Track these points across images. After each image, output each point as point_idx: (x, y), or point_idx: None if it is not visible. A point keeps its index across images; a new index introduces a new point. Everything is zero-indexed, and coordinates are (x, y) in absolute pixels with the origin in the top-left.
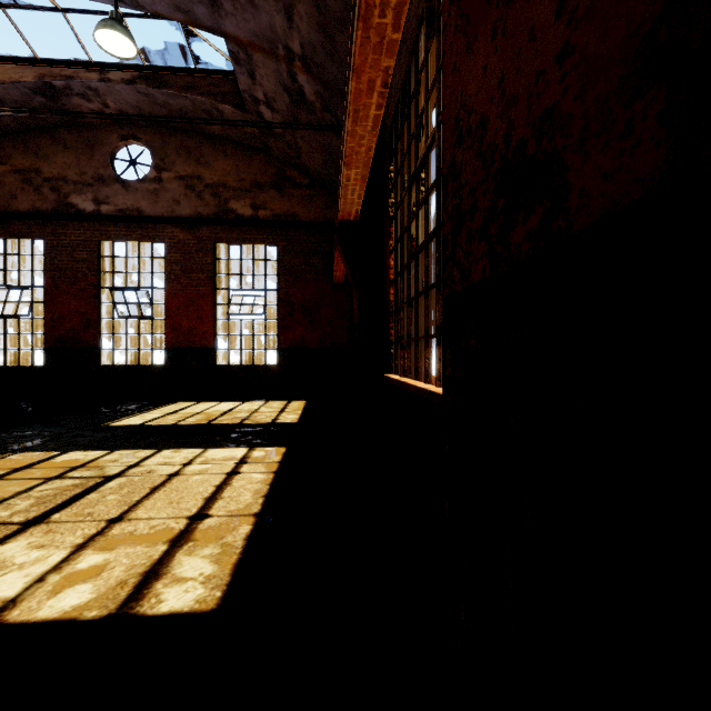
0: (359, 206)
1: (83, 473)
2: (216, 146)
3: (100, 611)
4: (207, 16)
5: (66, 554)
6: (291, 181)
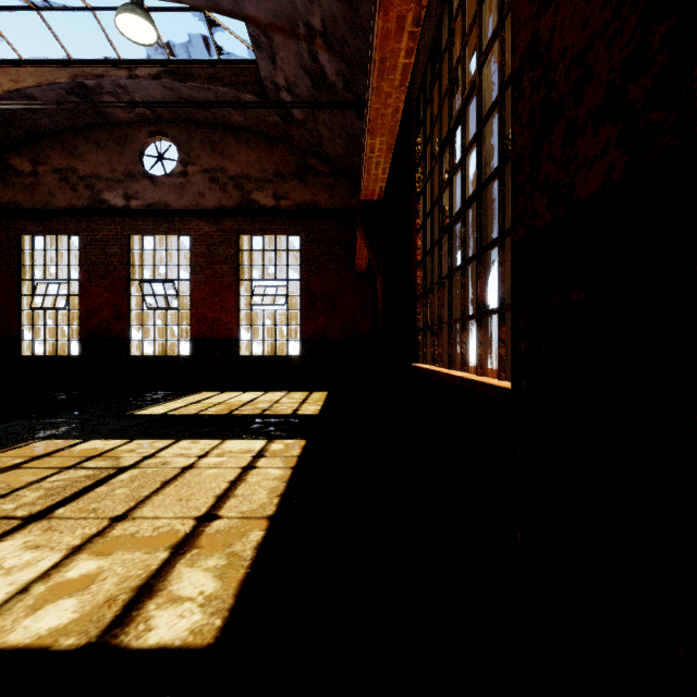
0: (383, 182)
1: (98, 464)
2: (239, 138)
3: (78, 638)
4: None
5: (58, 558)
6: (313, 170)
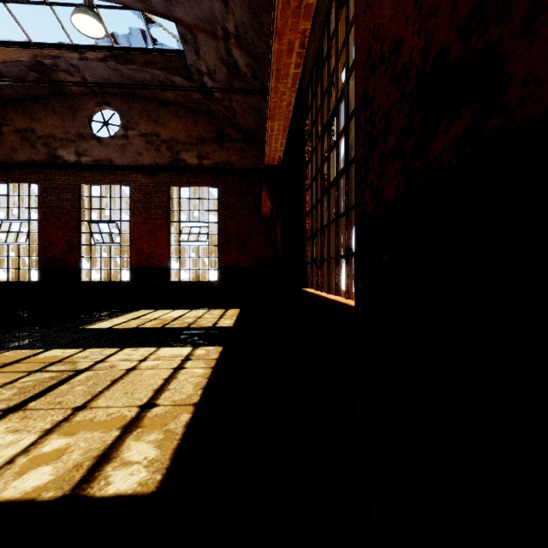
0: (281, 152)
1: (59, 368)
2: (170, 110)
3: (56, 492)
4: (161, 4)
5: (35, 438)
6: (228, 137)
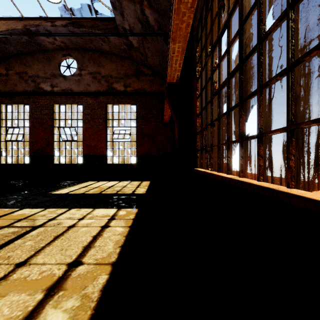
0: (179, 72)
1: (22, 224)
2: (106, 57)
3: None
4: None
5: None
6: (143, 73)
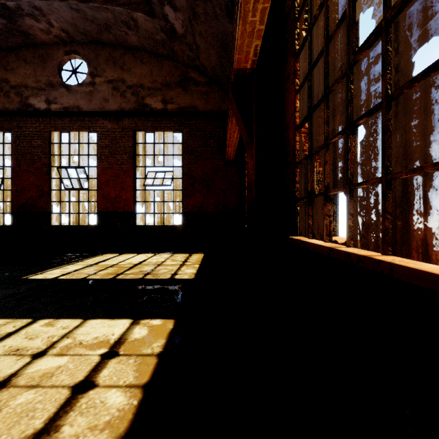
0: (259, 39)
1: None
2: (135, 55)
3: None
4: None
5: None
6: (192, 81)
